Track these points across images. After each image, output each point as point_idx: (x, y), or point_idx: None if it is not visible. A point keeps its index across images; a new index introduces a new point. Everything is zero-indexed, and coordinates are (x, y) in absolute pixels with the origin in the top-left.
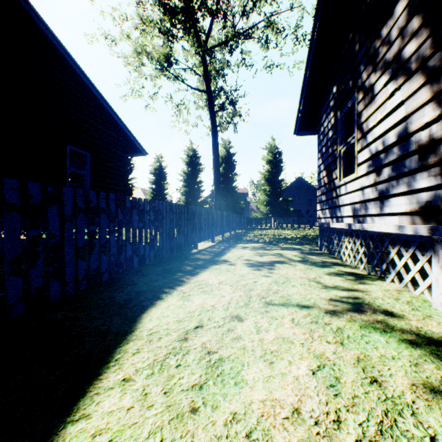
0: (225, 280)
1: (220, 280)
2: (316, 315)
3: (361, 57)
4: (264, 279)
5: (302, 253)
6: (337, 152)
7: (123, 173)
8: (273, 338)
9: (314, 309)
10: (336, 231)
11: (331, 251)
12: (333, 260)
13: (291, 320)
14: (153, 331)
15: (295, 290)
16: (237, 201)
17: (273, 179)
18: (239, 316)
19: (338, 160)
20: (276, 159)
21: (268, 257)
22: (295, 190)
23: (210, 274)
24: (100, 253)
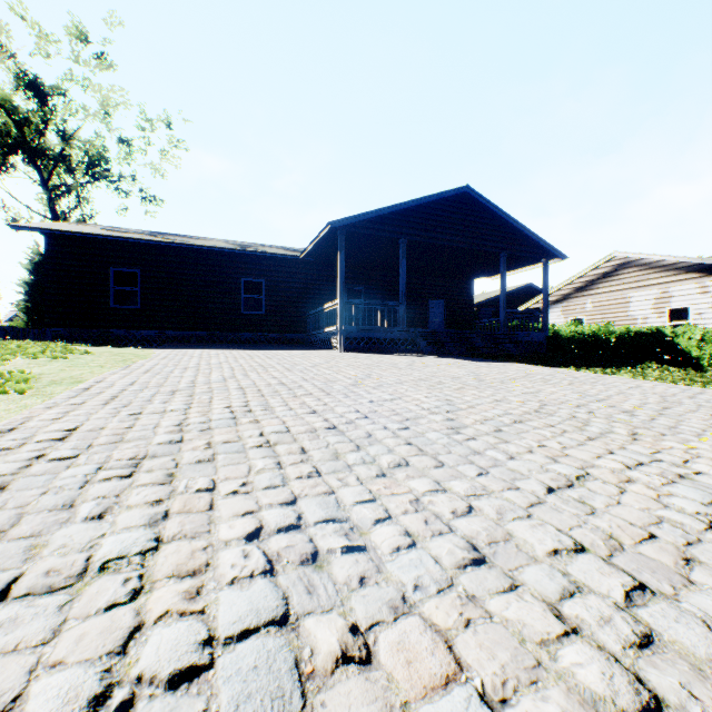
0: None
1: None
2: None
3: None
4: None
5: None
6: None
7: None
8: None
9: None
10: None
11: None
12: None
13: None
14: None
15: None
16: None
17: None
18: None
19: None
20: None
21: None
22: None
23: None
24: None
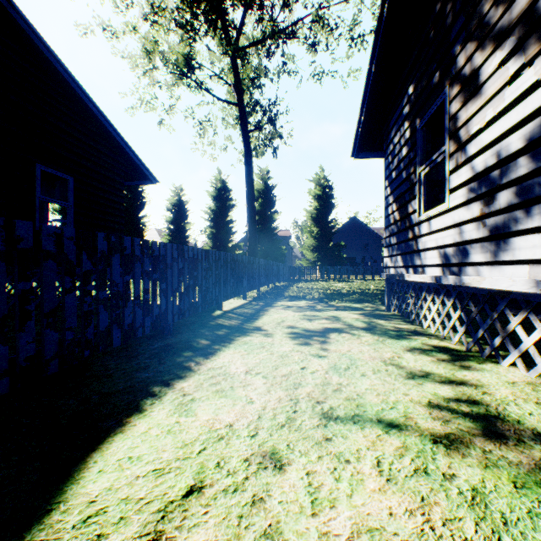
0: (256, 366)
1: (249, 365)
2: (420, 451)
3: (457, 33)
4: (317, 362)
5: (366, 316)
6: (415, 176)
7: (132, 209)
8: (350, 531)
9: (411, 431)
10: (413, 286)
11: (405, 313)
12: (410, 327)
13: (377, 467)
14: (93, 512)
15: (368, 383)
16: (278, 246)
17: (322, 218)
18: (276, 454)
19: (417, 187)
20: (326, 193)
21: (320, 323)
22: (348, 233)
23: (234, 354)
24: (42, 327)
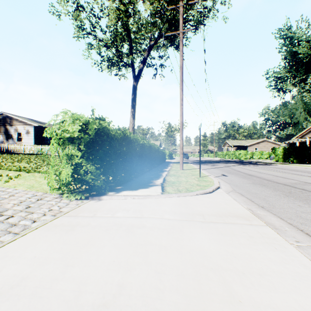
0: None
1: None
2: None
3: None
4: None
5: None
6: None
7: None
8: None
9: None
10: None
11: None
12: None
13: None
14: None
15: None
16: None
17: None
18: None
19: None
20: None
21: None
22: None
23: None
24: None
